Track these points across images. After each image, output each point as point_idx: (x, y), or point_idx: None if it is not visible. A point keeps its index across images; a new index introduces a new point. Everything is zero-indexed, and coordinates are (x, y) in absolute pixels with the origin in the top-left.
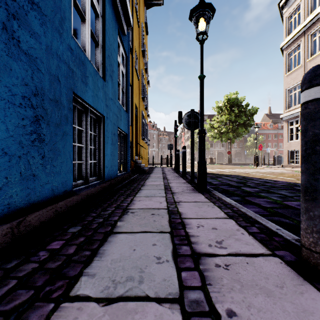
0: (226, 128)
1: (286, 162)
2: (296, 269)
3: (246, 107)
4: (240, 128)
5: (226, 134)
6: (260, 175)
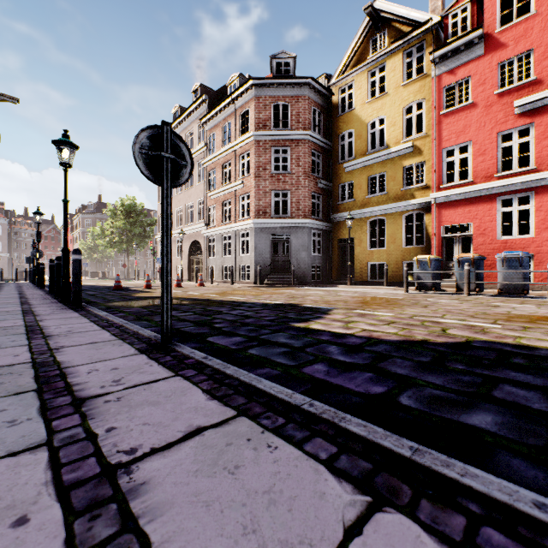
0: (121, 238)
1: (159, 276)
2: (40, 289)
3: (144, 216)
4: (136, 239)
5: (120, 244)
6: (106, 284)
